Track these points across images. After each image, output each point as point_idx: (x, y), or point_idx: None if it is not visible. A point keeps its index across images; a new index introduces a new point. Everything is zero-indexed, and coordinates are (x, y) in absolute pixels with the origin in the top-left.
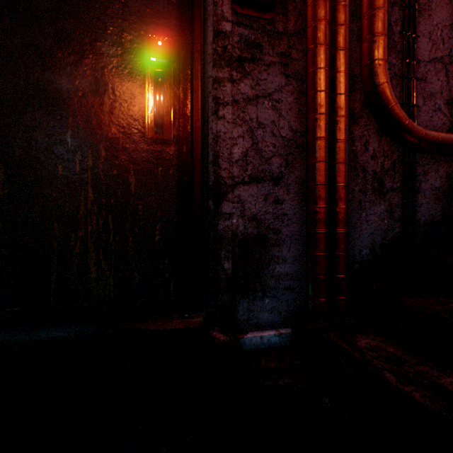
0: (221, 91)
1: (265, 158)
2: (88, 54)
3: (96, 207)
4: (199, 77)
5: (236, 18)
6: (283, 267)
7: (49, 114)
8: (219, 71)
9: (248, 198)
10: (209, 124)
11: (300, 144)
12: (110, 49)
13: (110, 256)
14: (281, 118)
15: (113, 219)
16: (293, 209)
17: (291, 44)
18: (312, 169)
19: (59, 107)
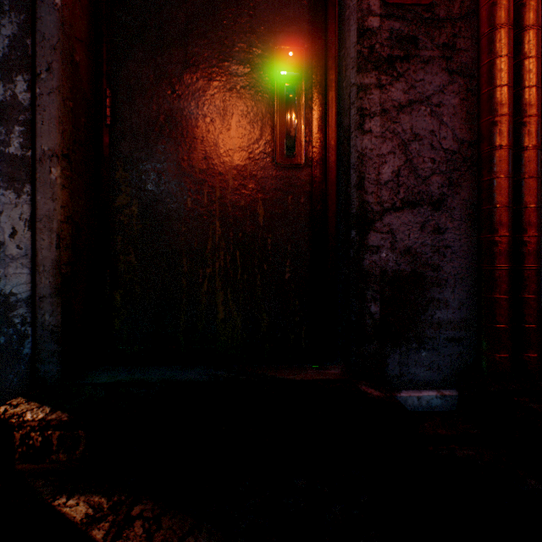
0: (367, 100)
1: (422, 177)
2: (216, 76)
3: (223, 241)
4: (334, 87)
5: (385, 10)
6: (445, 312)
7: (178, 144)
8: (364, 76)
9: (400, 227)
10: (352, 141)
11: (468, 157)
12: (238, 68)
13: (238, 295)
14: (442, 126)
15: (241, 255)
16: (458, 240)
17: (456, 32)
18: (488, 187)
19: (187, 136)
